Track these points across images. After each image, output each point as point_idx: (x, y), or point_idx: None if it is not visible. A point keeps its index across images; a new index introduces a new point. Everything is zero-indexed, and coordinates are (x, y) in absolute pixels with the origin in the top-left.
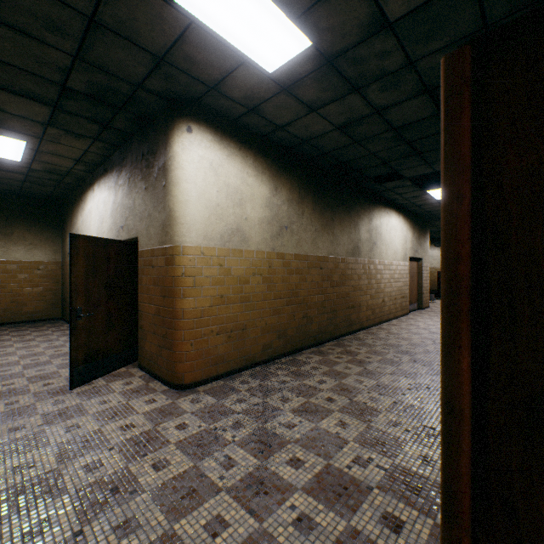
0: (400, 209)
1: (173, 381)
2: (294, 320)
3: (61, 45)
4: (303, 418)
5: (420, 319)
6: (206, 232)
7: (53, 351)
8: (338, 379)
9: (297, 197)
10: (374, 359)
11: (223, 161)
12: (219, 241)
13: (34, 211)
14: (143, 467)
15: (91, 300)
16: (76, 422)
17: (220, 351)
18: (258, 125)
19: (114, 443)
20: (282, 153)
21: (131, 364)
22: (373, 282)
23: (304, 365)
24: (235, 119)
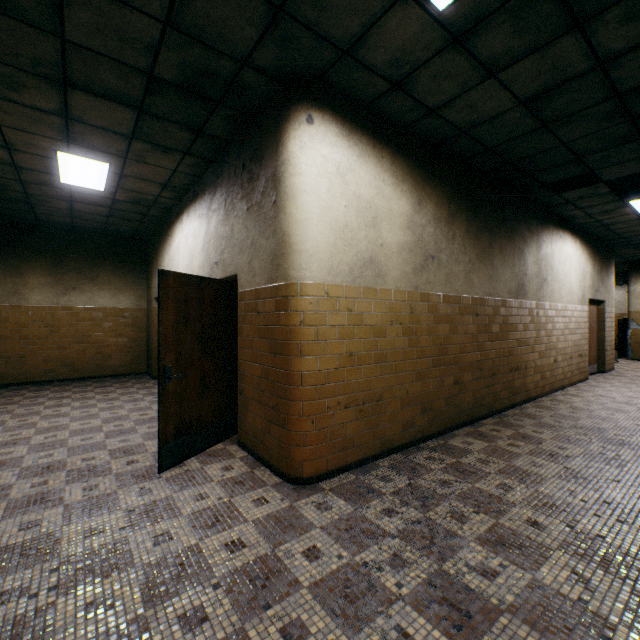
0: (577, 231)
1: (288, 471)
2: (442, 387)
3: (148, 5)
4: (504, 559)
5: (610, 387)
6: (331, 264)
7: (138, 415)
8: (530, 484)
9: (445, 214)
10: (572, 451)
11: (352, 163)
12: (348, 277)
13: (119, 251)
14: (267, 632)
15: (182, 356)
16: (167, 529)
17: (349, 431)
18: (400, 110)
19: (219, 574)
20: (427, 152)
21: (228, 438)
22: (542, 334)
23: (465, 456)
24: (369, 103)
